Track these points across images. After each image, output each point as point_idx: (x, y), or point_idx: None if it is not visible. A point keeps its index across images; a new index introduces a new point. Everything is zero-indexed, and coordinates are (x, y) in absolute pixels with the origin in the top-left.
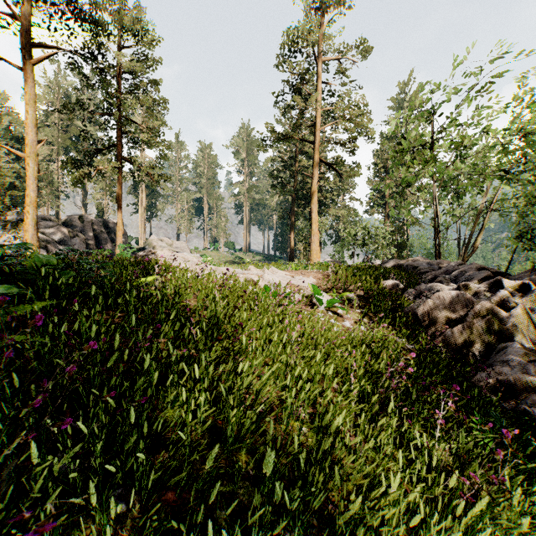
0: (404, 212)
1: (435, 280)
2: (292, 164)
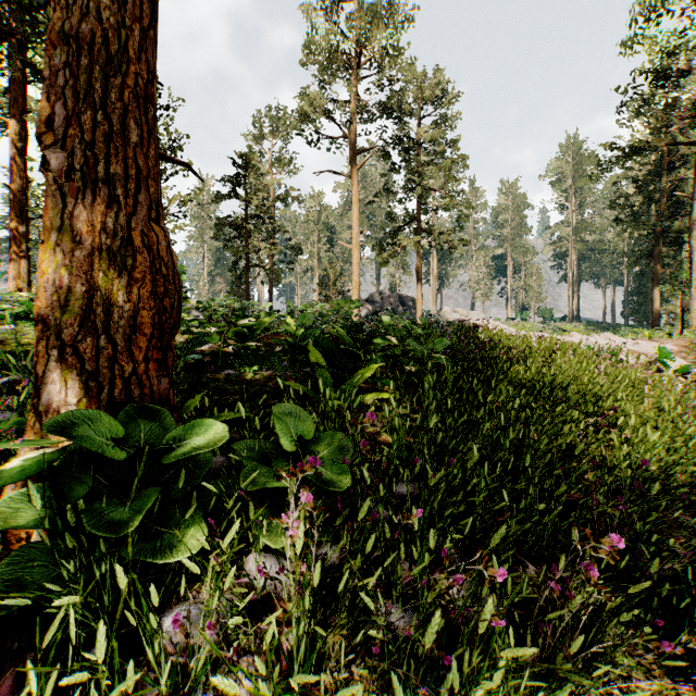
0: None
1: None
2: (655, 181)
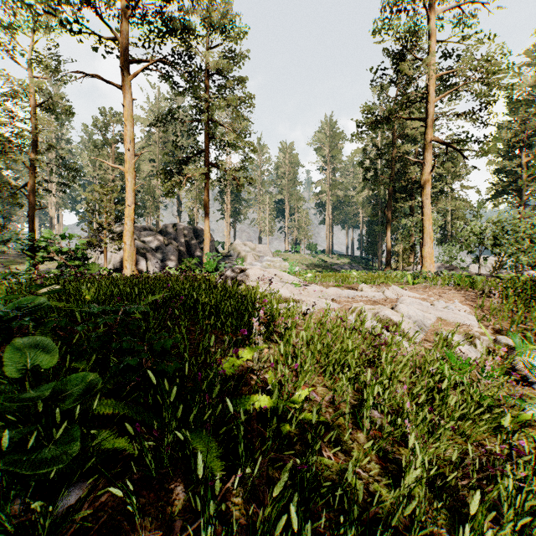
0: None
1: None
2: (390, 151)
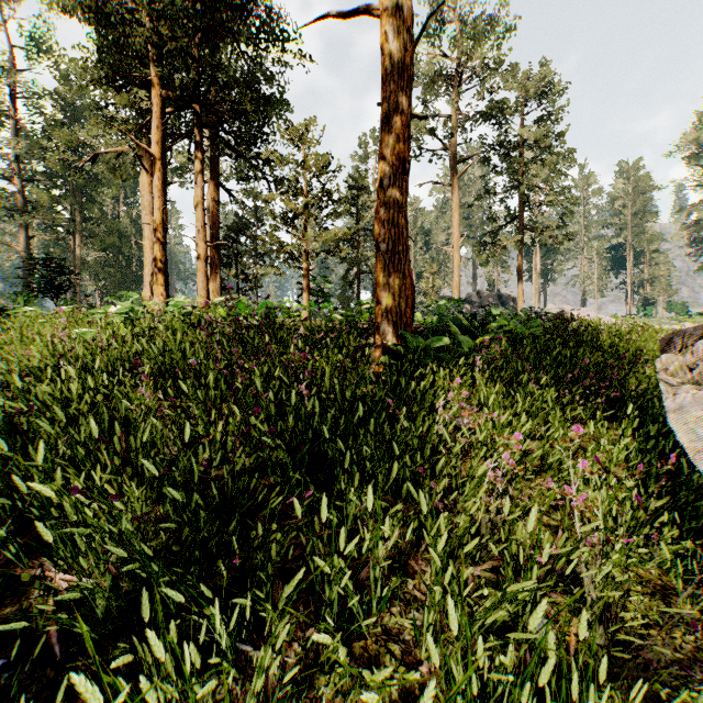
0: None
1: None
2: None
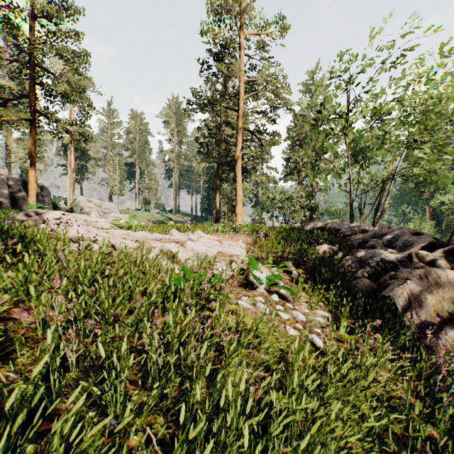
0: (321, 178)
1: (366, 244)
2: (218, 132)
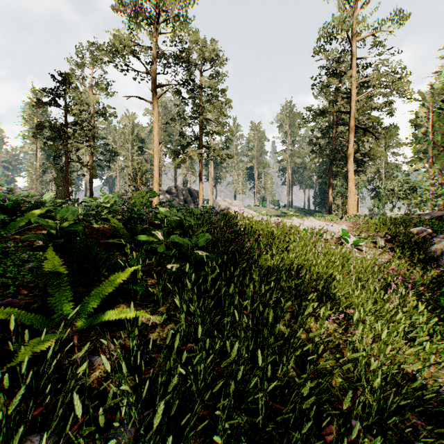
0: None
1: None
2: (330, 131)
